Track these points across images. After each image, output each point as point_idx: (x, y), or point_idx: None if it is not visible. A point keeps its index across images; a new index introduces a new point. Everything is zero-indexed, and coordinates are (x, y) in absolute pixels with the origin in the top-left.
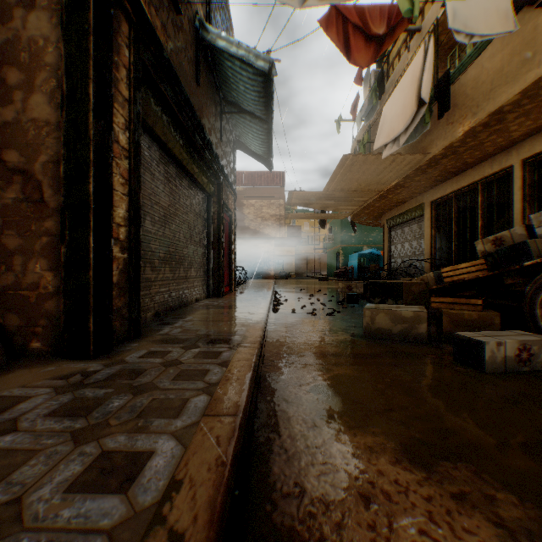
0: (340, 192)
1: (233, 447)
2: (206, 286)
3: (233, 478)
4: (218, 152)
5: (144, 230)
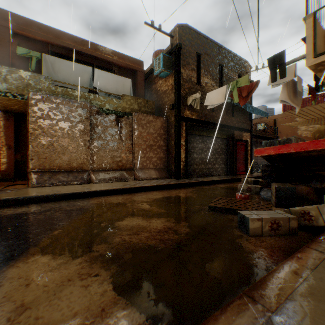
0: (317, 119)
1: (176, 183)
2: (226, 171)
3: (174, 184)
4: (230, 122)
5: (193, 157)
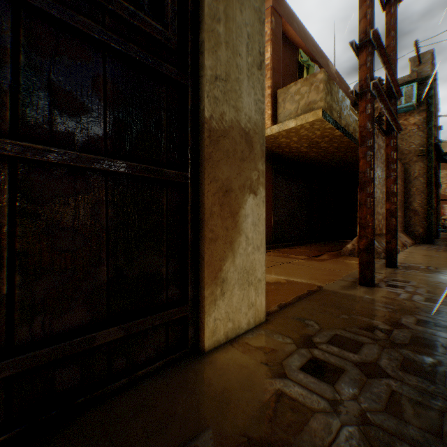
0: None
1: None
2: None
3: None
4: None
5: None
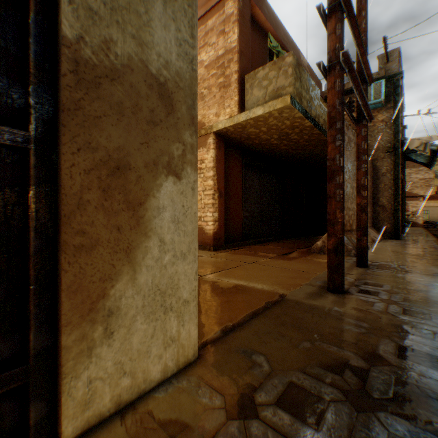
0: None
1: None
2: None
3: None
4: None
5: None
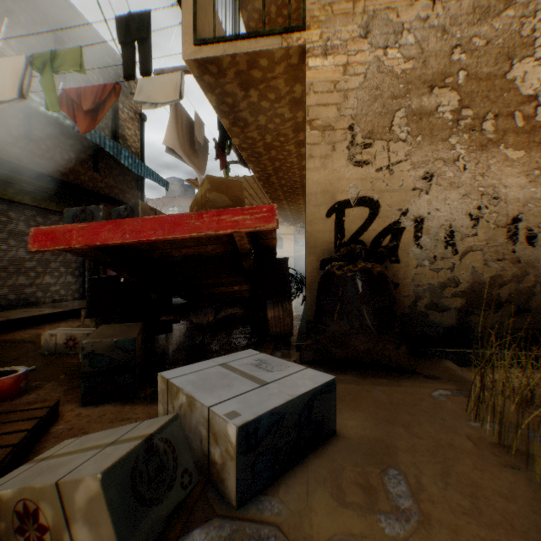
0: None
1: None
2: (82, 290)
3: None
4: (89, 182)
5: None
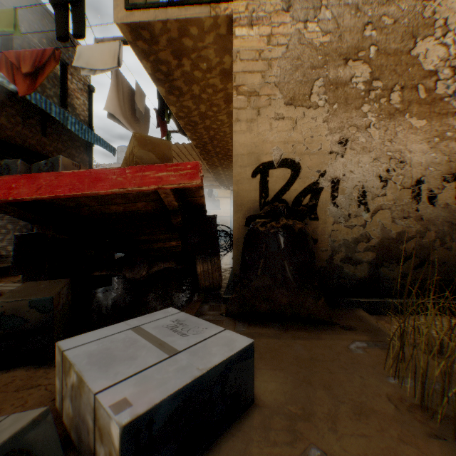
0: None
1: None
2: None
3: None
4: (38, 145)
5: None
